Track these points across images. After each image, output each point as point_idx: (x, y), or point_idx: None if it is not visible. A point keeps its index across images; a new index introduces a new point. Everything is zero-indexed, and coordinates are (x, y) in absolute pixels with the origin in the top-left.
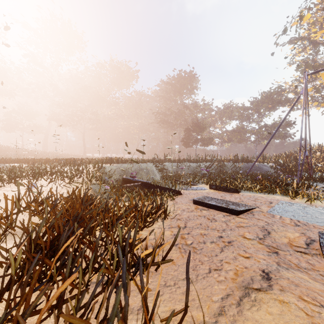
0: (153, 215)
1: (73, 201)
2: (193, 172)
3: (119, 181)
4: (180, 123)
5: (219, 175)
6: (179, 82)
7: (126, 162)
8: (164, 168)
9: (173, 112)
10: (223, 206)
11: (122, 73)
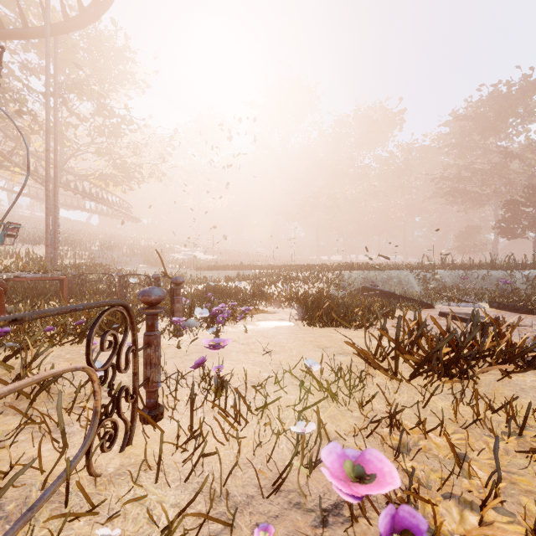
0: (384, 317)
1: (320, 296)
2: (495, 286)
3: (359, 290)
4: (495, 191)
5: (535, 291)
6: (494, 107)
7: (372, 269)
8: (436, 278)
9: (477, 171)
10: (468, 318)
11: (375, 124)
